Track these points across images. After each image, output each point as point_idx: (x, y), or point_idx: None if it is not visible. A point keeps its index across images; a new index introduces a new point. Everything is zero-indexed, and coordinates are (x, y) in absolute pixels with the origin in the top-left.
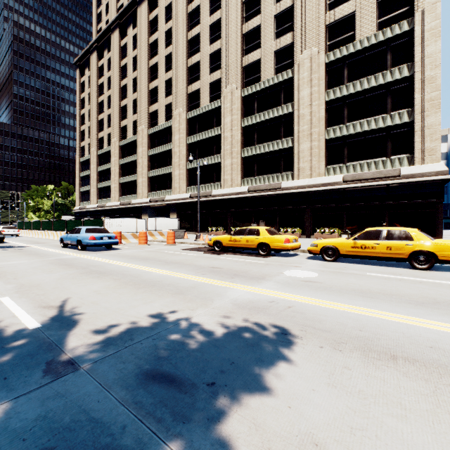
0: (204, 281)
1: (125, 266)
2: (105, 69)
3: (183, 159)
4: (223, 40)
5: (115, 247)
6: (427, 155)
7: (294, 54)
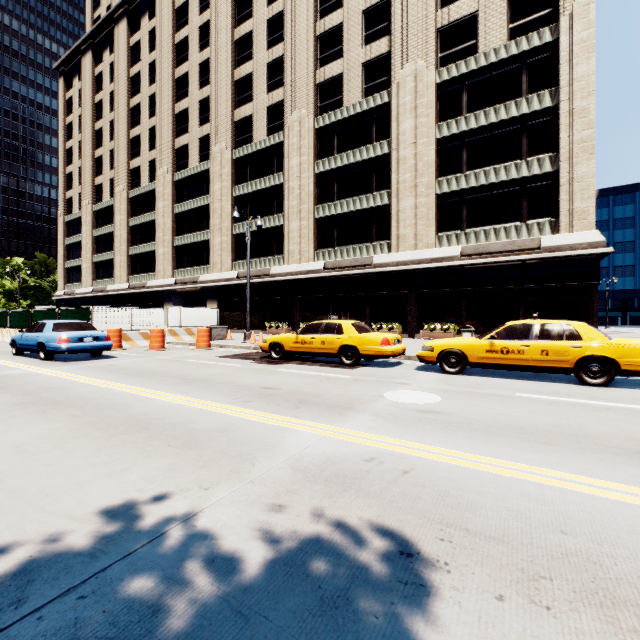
0: (244, 416)
1: (109, 388)
2: (106, 80)
3: (226, 219)
4: (288, 43)
5: (109, 353)
6: (577, 220)
7: (391, 68)
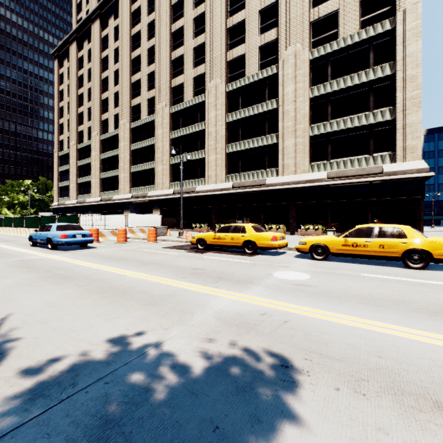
0: (184, 287)
1: (96, 268)
2: (85, 61)
3: (166, 154)
4: (208, 34)
5: (91, 245)
6: (409, 153)
7: (278, 50)
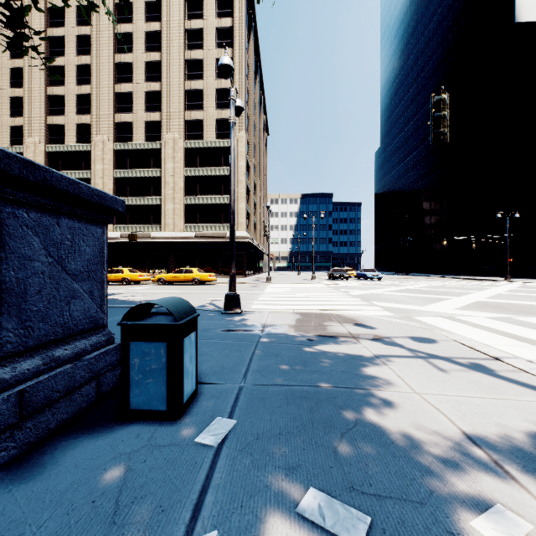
0: None
1: None
2: None
3: None
4: (94, 89)
5: None
6: (240, 226)
7: (161, 132)
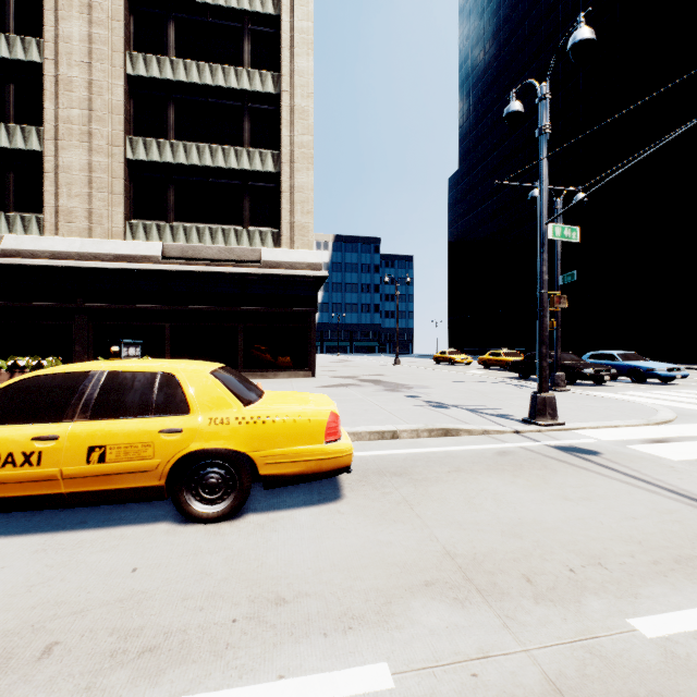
0: None
1: None
2: None
3: None
4: None
5: None
6: (298, 235)
7: None
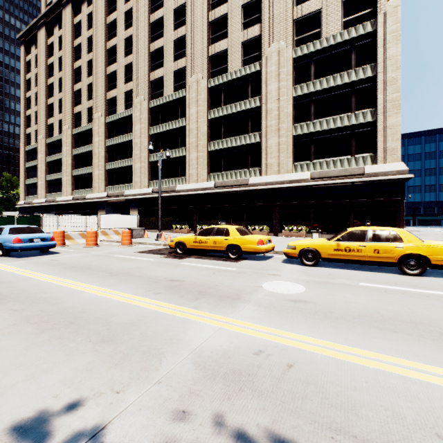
0: (155, 308)
1: (48, 281)
2: (56, 48)
3: (144, 151)
4: (189, 26)
5: (54, 250)
6: (389, 155)
7: (262, 46)
